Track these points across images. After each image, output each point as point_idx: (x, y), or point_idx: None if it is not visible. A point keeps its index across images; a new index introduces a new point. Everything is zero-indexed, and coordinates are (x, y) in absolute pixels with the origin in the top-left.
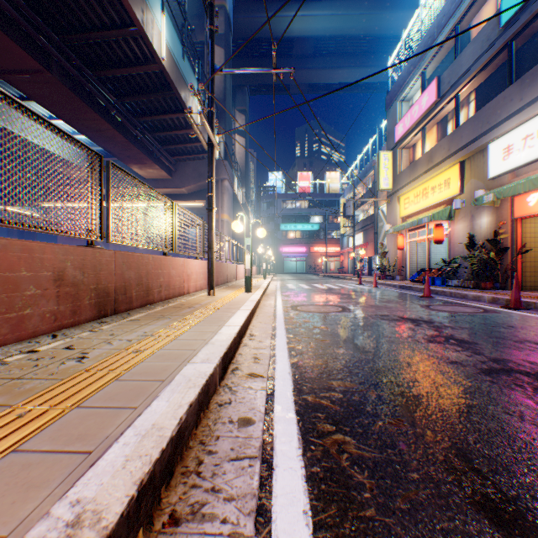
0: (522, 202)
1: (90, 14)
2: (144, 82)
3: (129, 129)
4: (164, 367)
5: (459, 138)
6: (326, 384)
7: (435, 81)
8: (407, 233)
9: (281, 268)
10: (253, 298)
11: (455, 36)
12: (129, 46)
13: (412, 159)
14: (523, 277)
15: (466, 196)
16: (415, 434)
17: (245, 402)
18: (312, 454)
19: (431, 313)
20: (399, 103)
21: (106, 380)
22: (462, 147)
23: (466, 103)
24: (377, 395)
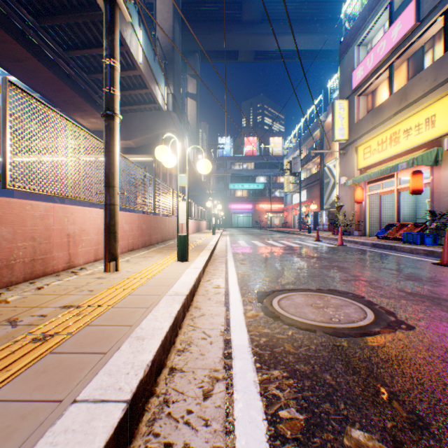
0: None
1: None
2: None
3: (57, 62)
4: None
5: None
6: None
7: (413, 2)
8: (366, 185)
9: (229, 223)
10: (183, 280)
11: None
12: None
13: (372, 105)
14: None
15: None
16: None
17: None
18: None
19: None
20: (357, 47)
21: None
22: None
23: None
24: None
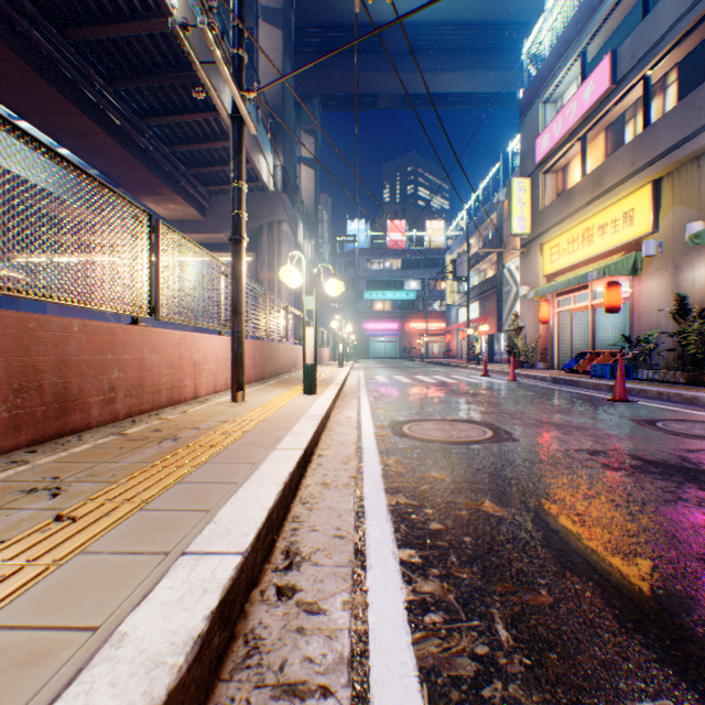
0: None
1: None
2: (148, 55)
3: (131, 134)
4: None
5: (653, 141)
6: None
7: (607, 57)
8: (555, 298)
9: (364, 351)
10: (316, 407)
11: None
12: None
13: (562, 187)
14: None
15: (665, 235)
16: None
17: None
18: None
19: (686, 443)
20: (542, 105)
21: None
22: (660, 156)
23: (662, 89)
24: None
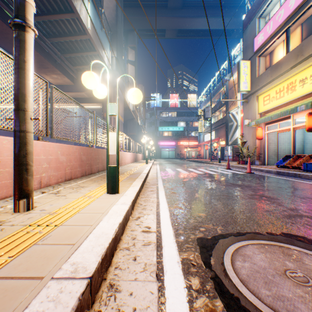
0: None
1: None
2: None
3: None
4: None
5: None
6: None
7: None
8: (266, 125)
9: (159, 155)
10: (99, 231)
11: None
12: None
13: (270, 63)
14: None
15: None
16: None
17: None
18: None
19: None
20: (258, 19)
21: None
22: None
23: None
24: None
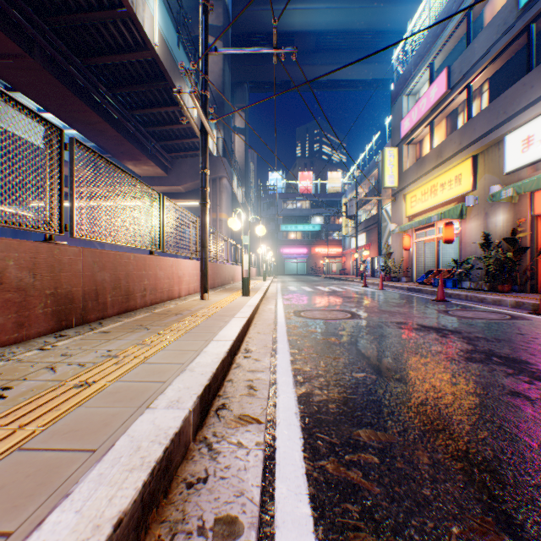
0: None
1: None
2: (136, 72)
3: (122, 122)
4: (107, 418)
5: (472, 130)
6: (350, 436)
7: (444, 71)
8: (413, 232)
9: (281, 270)
10: (251, 302)
11: None
12: (118, 31)
13: (419, 155)
14: None
15: (480, 192)
16: None
17: (230, 477)
18: None
19: (453, 320)
20: (405, 97)
21: None
22: (475, 140)
23: (479, 94)
24: (431, 459)
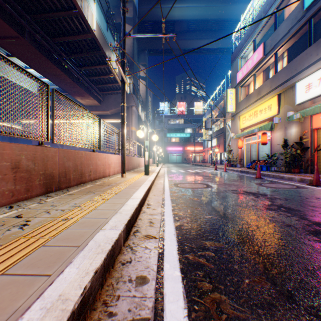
0: (318, 118)
1: (48, 1)
2: (83, 45)
3: (74, 74)
4: (82, 234)
5: (277, 79)
6: (201, 244)
7: (262, 45)
8: (244, 138)
9: (167, 160)
10: (150, 178)
11: (280, 9)
12: (73, 22)
13: (247, 93)
14: (318, 166)
15: (282, 115)
16: (277, 292)
17: (142, 261)
18: (196, 315)
19: (264, 188)
20: (239, 59)
21: (34, 246)
22: (279, 85)
23: (282, 58)
24: (240, 254)
